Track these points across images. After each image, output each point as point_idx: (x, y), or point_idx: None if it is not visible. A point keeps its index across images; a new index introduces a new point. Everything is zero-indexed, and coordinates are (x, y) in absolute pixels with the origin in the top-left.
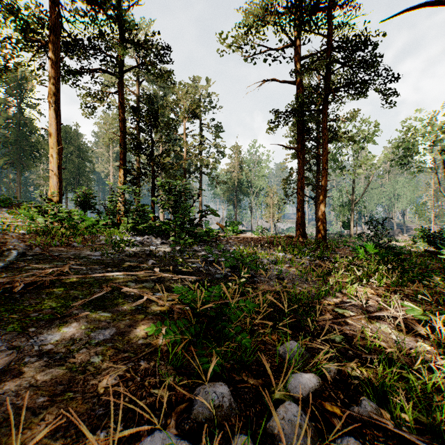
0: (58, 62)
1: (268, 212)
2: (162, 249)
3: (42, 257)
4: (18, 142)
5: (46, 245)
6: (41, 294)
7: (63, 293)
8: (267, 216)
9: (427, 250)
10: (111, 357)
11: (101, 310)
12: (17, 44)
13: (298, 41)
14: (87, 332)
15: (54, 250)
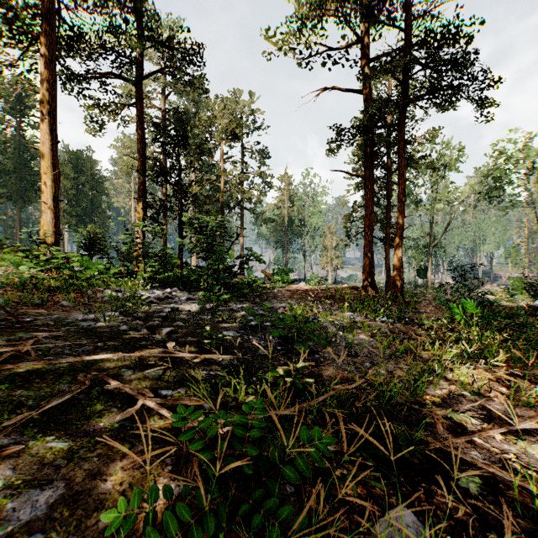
0: (54, 61)
1: (325, 257)
2: (187, 308)
3: (4, 325)
4: (17, 170)
5: (22, 305)
6: None
7: (2, 396)
8: (324, 262)
9: (531, 306)
10: None
11: (56, 434)
12: (1, 38)
13: (366, 39)
14: (1, 501)
15: (30, 313)
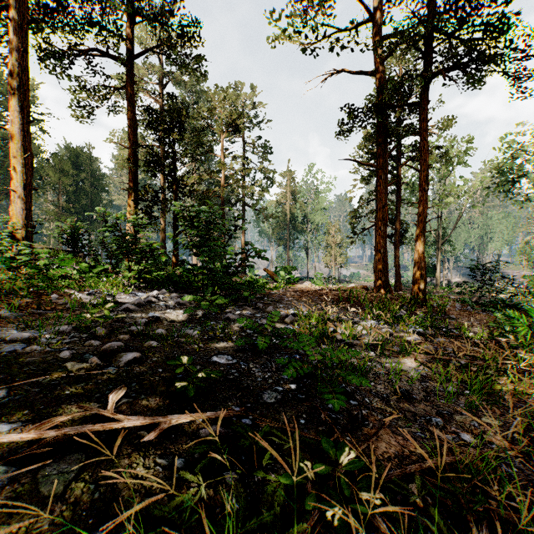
0: (25, 28)
1: (328, 254)
2: (171, 316)
3: None
4: None
5: None
6: None
7: None
8: (327, 260)
9: None
10: None
11: None
12: None
13: (379, 13)
14: None
15: None
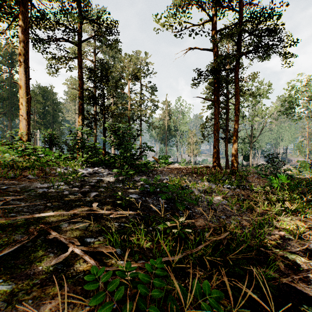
0: (27, 30)
1: (189, 148)
2: (107, 179)
3: None
4: (9, 98)
5: (3, 178)
6: None
7: None
8: (188, 151)
9: None
10: None
11: (4, 277)
12: None
13: (214, 18)
14: None
15: (7, 183)
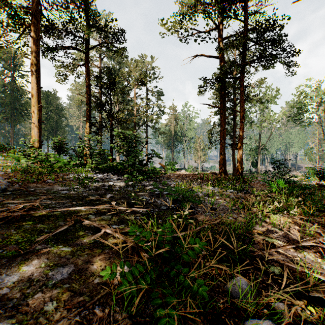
0: (38, 40)
1: (196, 155)
2: (118, 184)
3: (19, 192)
4: (12, 103)
5: (26, 182)
6: (10, 228)
7: (31, 227)
8: (196, 158)
9: (318, 184)
10: (66, 303)
11: (63, 244)
12: (7, 27)
13: (221, 26)
14: (45, 271)
15: (31, 186)
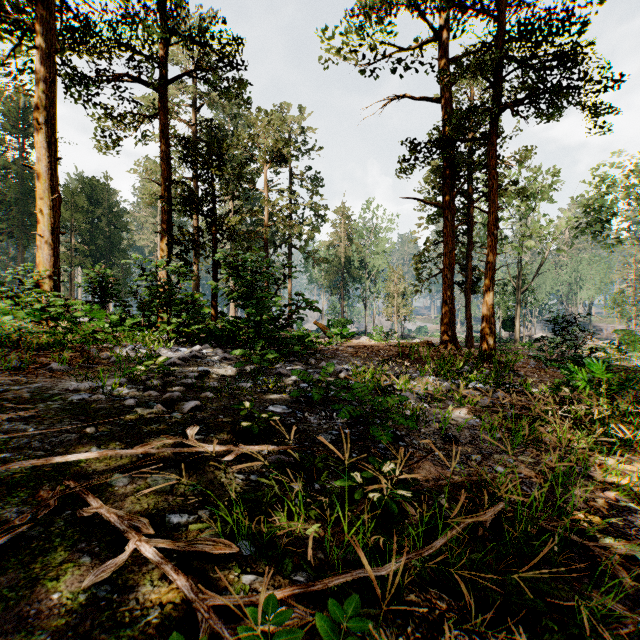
0: (53, 56)
1: (390, 305)
2: (220, 371)
3: None
4: (20, 201)
5: None
6: None
7: None
8: (389, 311)
9: None
10: None
11: None
12: None
13: (445, 33)
14: None
15: (2, 380)
